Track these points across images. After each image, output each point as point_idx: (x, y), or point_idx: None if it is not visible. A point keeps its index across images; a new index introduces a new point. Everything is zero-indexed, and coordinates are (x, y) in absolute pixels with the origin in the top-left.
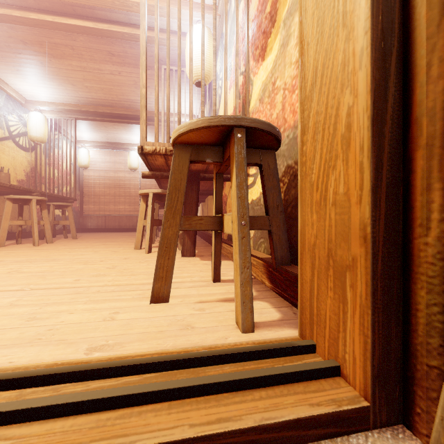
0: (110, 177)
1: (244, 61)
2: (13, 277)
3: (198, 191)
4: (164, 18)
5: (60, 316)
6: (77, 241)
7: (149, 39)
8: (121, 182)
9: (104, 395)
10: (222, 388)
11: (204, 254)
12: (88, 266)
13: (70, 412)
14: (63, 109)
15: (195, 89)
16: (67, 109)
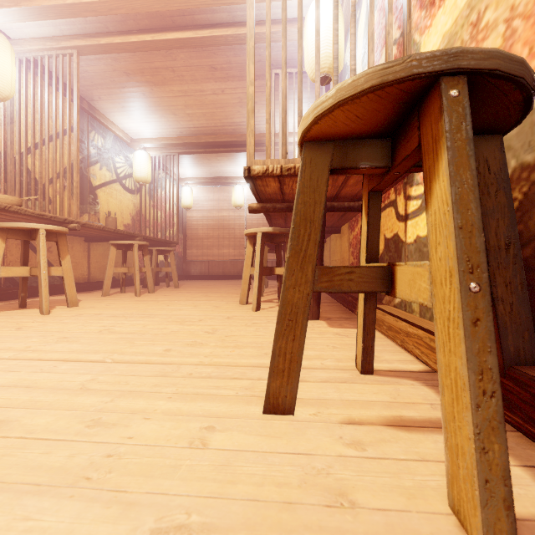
0: (214, 217)
1: (399, 21)
2: (101, 339)
3: (323, 228)
4: (275, 4)
5: (131, 423)
6: (178, 291)
7: (257, 38)
8: (225, 222)
9: None
10: None
11: (331, 317)
12: (184, 327)
13: None
14: (166, 145)
15: (313, 96)
16: (170, 143)
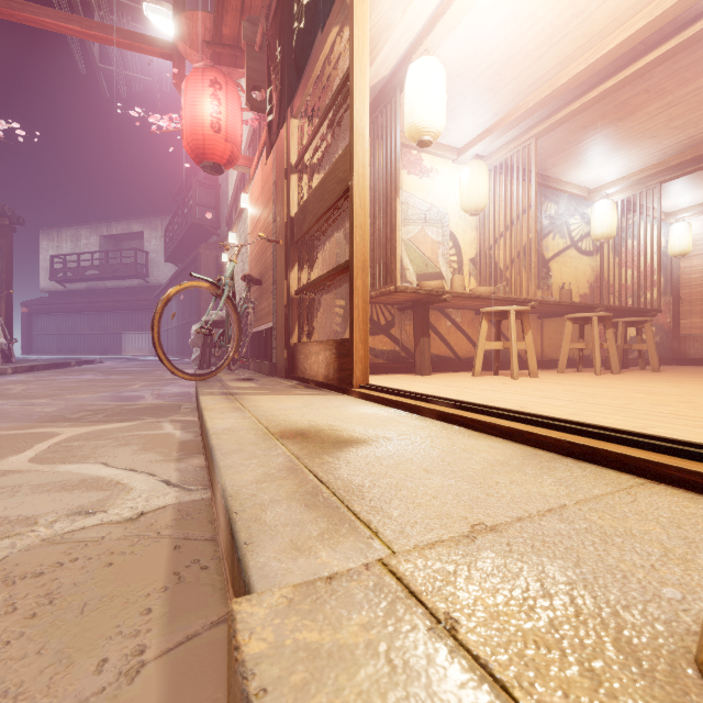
0: None
1: None
2: (566, 393)
3: None
4: None
5: (595, 418)
6: (657, 374)
7: None
8: None
9: (596, 431)
10: (693, 456)
11: None
12: (651, 396)
13: (577, 433)
14: (638, 180)
15: None
16: (645, 176)
